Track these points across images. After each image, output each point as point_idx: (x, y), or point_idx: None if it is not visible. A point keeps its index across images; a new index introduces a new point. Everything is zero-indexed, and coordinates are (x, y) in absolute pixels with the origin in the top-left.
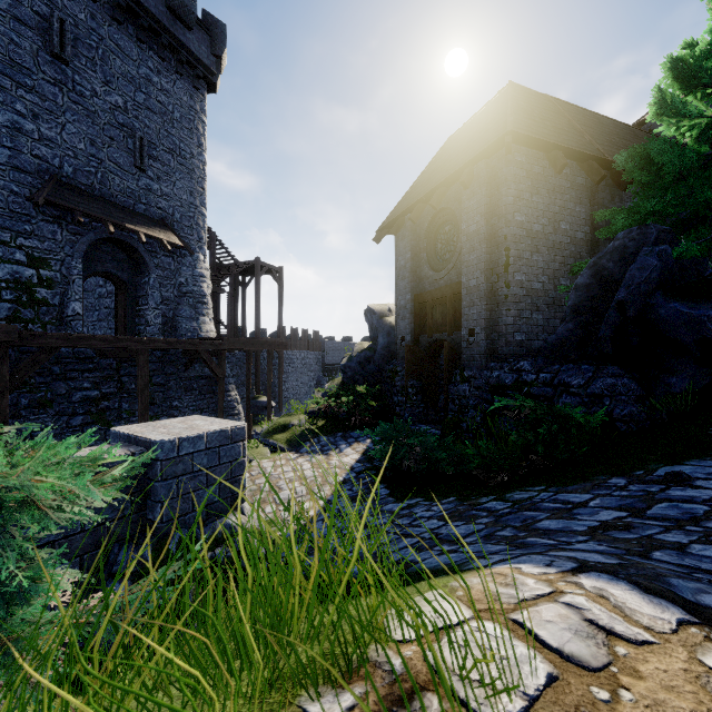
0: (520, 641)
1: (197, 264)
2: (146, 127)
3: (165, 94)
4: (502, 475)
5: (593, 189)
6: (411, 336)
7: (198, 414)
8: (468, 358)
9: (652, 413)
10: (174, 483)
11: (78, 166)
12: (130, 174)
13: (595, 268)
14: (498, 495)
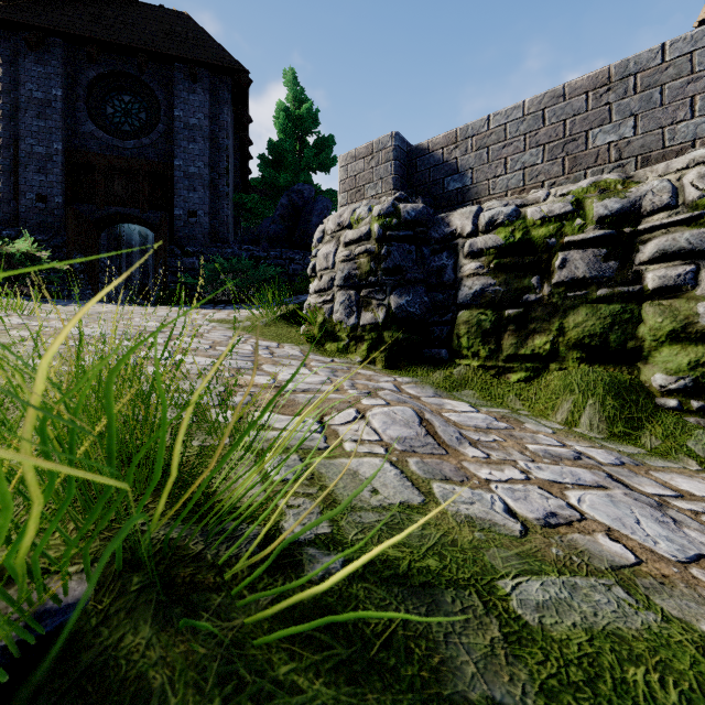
0: None
1: None
2: None
3: None
4: None
5: (235, 148)
6: (63, 199)
7: None
8: (188, 237)
9: None
10: None
11: None
12: None
13: (290, 197)
14: None
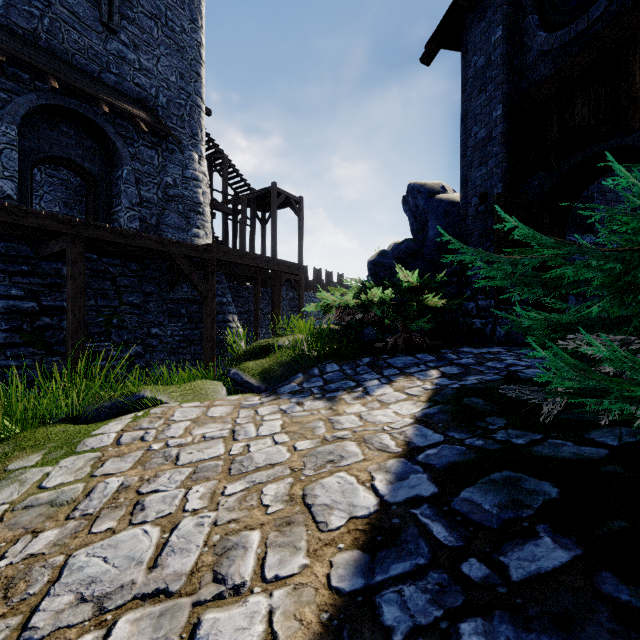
0: None
1: (189, 163)
2: None
3: None
4: None
5: None
6: (502, 186)
7: (186, 346)
8: None
9: None
10: None
11: (12, 1)
12: (94, 31)
13: None
14: None
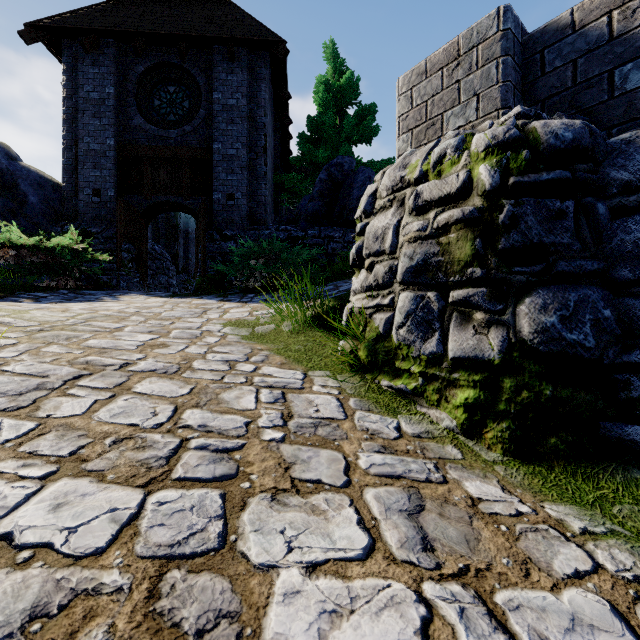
0: None
1: None
2: None
3: None
4: None
5: (275, 129)
6: (114, 192)
7: None
8: (226, 220)
9: None
10: None
11: None
12: None
13: (329, 172)
14: None
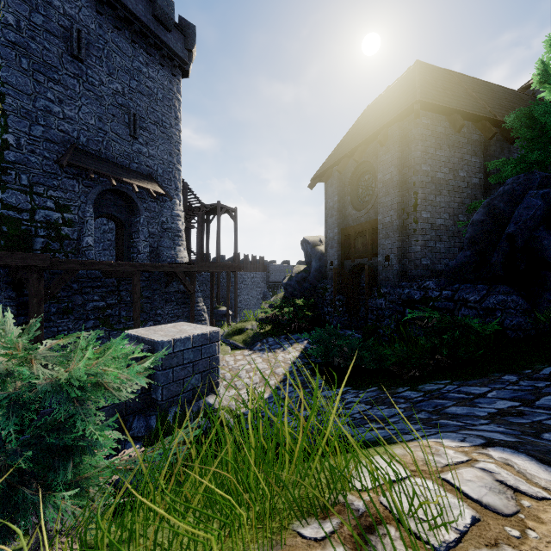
0: (448, 493)
1: (174, 207)
2: (138, 106)
3: (151, 80)
4: (414, 371)
5: (486, 144)
6: (337, 261)
7: (175, 320)
8: (384, 279)
9: (536, 323)
10: (170, 372)
11: (90, 136)
12: (127, 141)
13: (488, 207)
14: (412, 386)
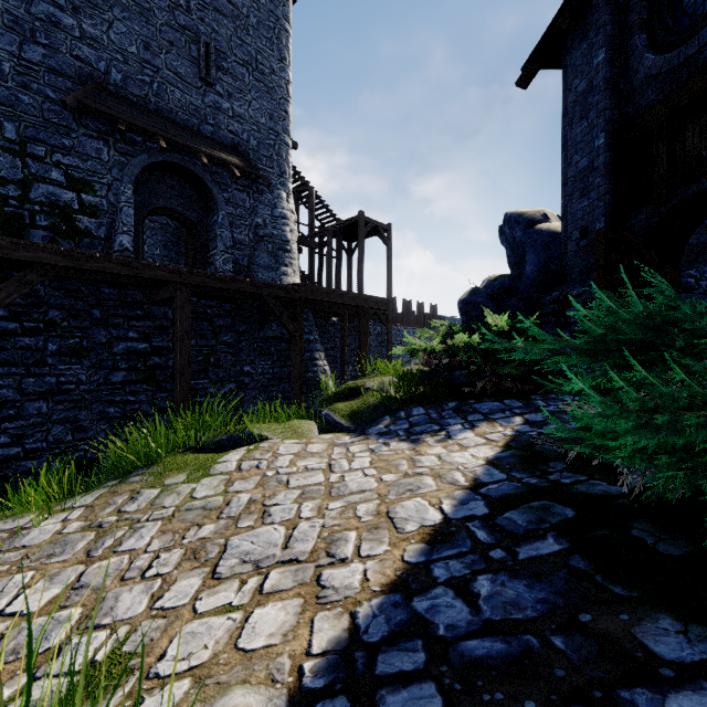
0: None
1: (278, 202)
2: (214, 32)
3: None
4: None
5: None
6: (604, 220)
7: (275, 384)
8: None
9: None
10: None
11: (129, 73)
12: (194, 87)
13: None
14: None
